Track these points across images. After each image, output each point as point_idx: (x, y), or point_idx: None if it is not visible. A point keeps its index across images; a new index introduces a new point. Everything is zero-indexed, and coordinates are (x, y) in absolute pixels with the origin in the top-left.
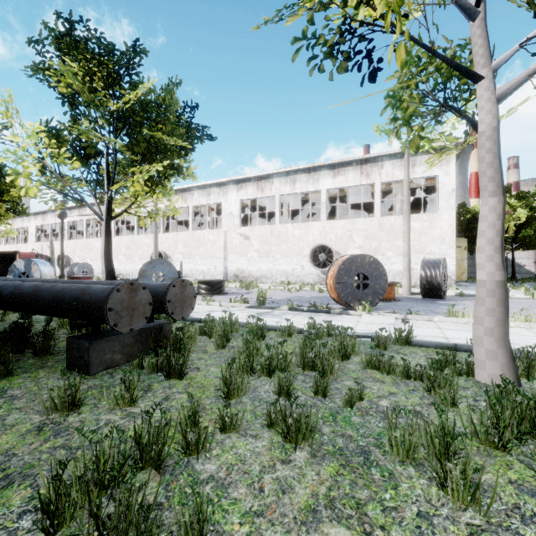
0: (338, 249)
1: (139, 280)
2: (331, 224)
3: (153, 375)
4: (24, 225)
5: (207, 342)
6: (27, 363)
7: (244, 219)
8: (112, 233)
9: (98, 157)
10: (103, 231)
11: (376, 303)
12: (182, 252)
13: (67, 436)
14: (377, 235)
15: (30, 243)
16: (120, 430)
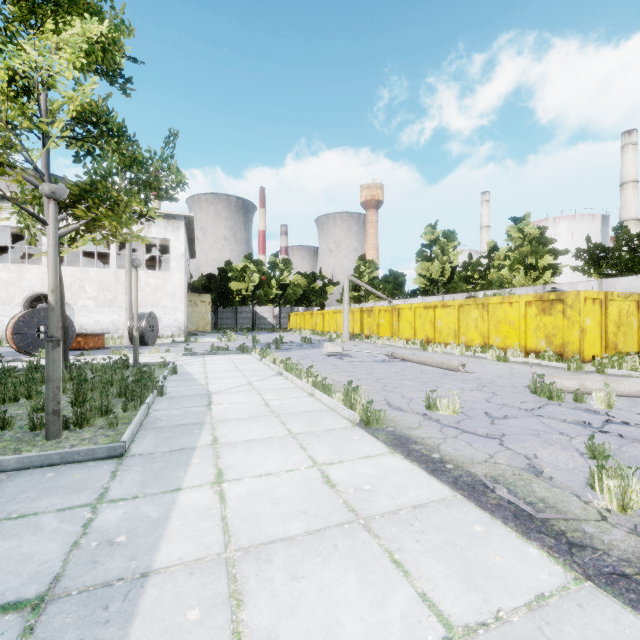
0: (67, 299)
1: None
2: None
3: None
4: None
5: None
6: None
7: None
8: None
9: None
10: None
11: None
12: None
13: None
14: (113, 287)
15: None
16: None
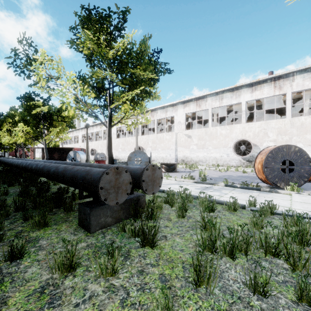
0: (255, 142)
1: (127, 163)
2: (249, 125)
3: (132, 239)
4: (77, 134)
5: (170, 210)
6: (59, 216)
7: (187, 125)
8: (115, 136)
9: (105, 91)
10: (107, 134)
11: (301, 184)
12: (151, 146)
13: (57, 308)
14: (288, 131)
15: (79, 143)
16: (99, 310)
